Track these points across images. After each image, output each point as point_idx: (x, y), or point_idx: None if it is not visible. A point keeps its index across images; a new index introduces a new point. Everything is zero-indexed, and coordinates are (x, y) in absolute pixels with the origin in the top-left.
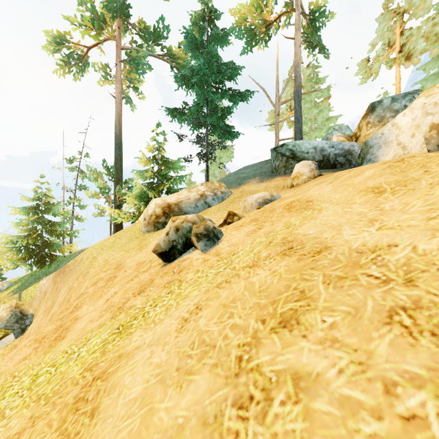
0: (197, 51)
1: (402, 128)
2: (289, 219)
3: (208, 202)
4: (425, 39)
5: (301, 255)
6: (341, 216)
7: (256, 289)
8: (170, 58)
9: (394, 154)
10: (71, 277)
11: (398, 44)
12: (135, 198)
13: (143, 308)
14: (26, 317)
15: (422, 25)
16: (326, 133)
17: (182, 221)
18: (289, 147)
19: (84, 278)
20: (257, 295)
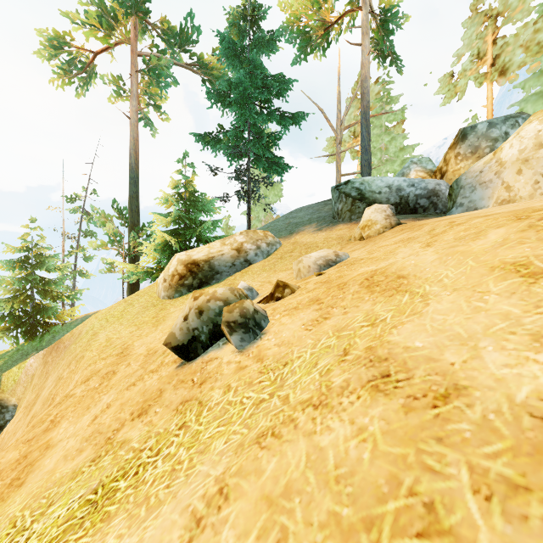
0: (236, 59)
1: (508, 162)
2: (373, 308)
3: (250, 258)
4: (524, 49)
5: (409, 397)
6: (469, 317)
7: (329, 471)
8: (201, 69)
9: (497, 197)
10: (63, 360)
11: (490, 55)
12: (155, 249)
13: (140, 452)
14: (6, 410)
15: (520, 32)
16: (400, 166)
17: (208, 299)
18: (355, 185)
19: (77, 365)
20: (333, 491)
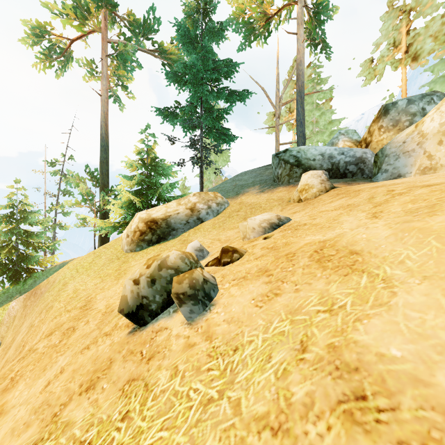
0: (191, 45)
1: (429, 134)
2: (327, 288)
3: (202, 216)
4: (434, 39)
5: None
6: None
7: None
8: (161, 54)
9: (420, 165)
10: (37, 307)
11: (404, 44)
12: (121, 207)
13: (79, 444)
14: None
15: (430, 24)
16: (329, 137)
17: (159, 267)
18: (293, 153)
19: (46, 315)
20: None
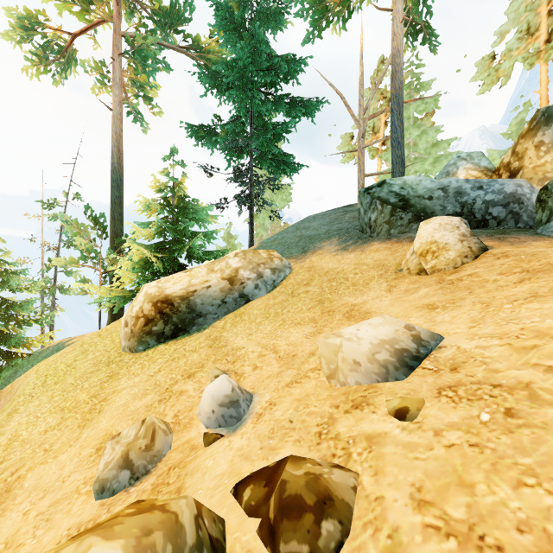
0: (235, 33)
1: None
2: None
3: (248, 291)
4: None
5: None
6: None
7: None
8: (197, 52)
9: None
10: None
11: (544, 29)
12: (134, 268)
13: None
14: None
15: None
16: (433, 165)
17: None
18: (394, 187)
19: None
20: None
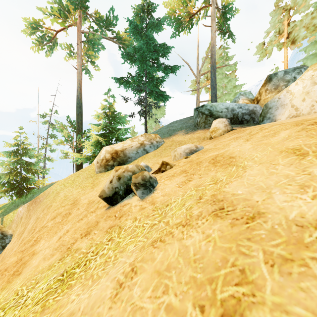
0: (138, 34)
1: (295, 94)
2: (216, 174)
3: (146, 149)
4: (306, 28)
5: (234, 219)
6: (267, 177)
7: (190, 257)
8: (118, 40)
9: (289, 114)
10: (39, 208)
11: (286, 32)
12: (91, 145)
13: (86, 254)
14: (6, 237)
15: (303, 18)
16: (234, 97)
17: (124, 171)
18: (207, 107)
19: (48, 210)
20: (192, 266)
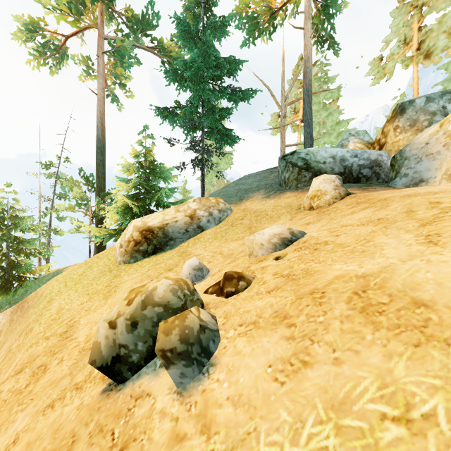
0: (191, 41)
1: None
2: (390, 367)
3: (202, 224)
4: (448, 35)
5: None
6: None
7: None
8: (161, 51)
9: (447, 169)
10: (19, 326)
11: (415, 40)
12: (117, 212)
13: None
14: None
15: (443, 19)
16: (336, 138)
17: (143, 304)
18: (301, 155)
19: (23, 341)
20: None
